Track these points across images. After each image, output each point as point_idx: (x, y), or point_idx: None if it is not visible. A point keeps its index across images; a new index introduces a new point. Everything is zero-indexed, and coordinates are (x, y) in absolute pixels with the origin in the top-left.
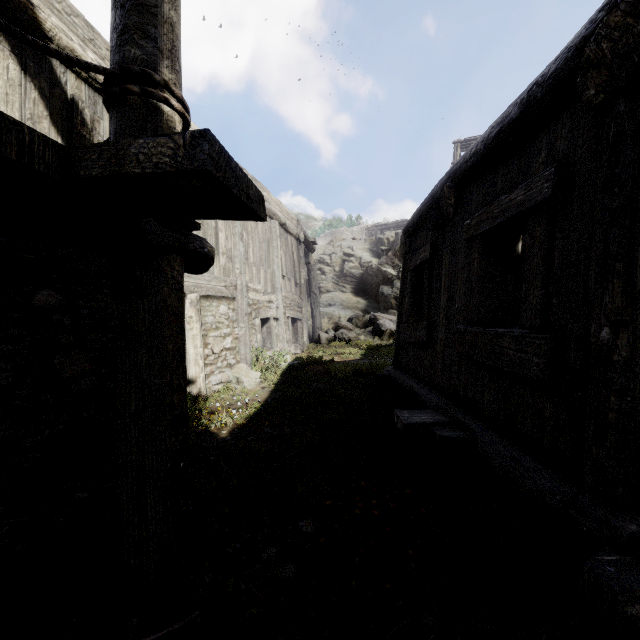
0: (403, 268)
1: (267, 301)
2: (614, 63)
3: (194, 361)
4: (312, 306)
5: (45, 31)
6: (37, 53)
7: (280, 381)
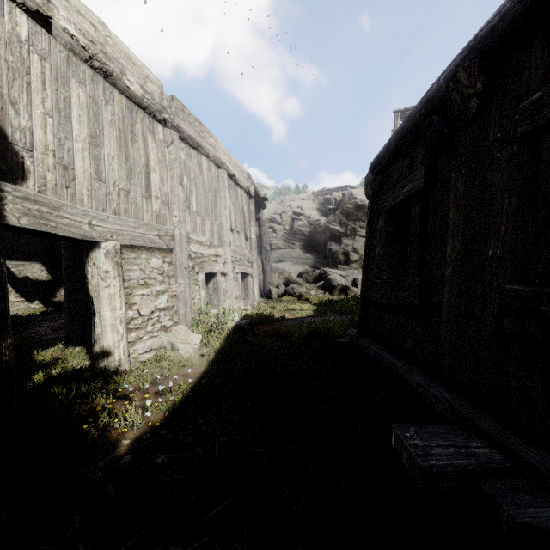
0: (370, 212)
1: (214, 255)
2: None
3: (111, 327)
4: (263, 261)
5: None
6: None
7: (223, 347)
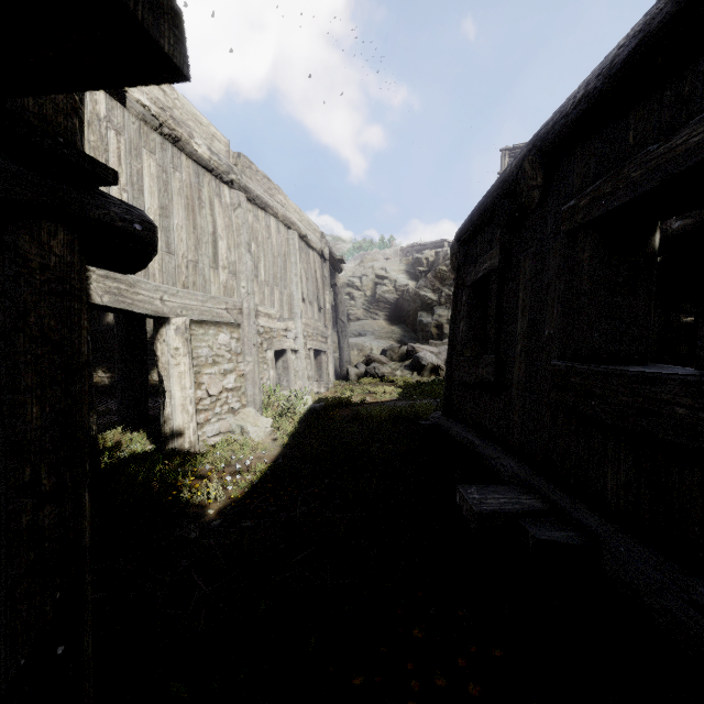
0: (455, 285)
1: (283, 329)
2: None
3: (181, 407)
4: (339, 336)
5: None
6: None
7: (297, 431)
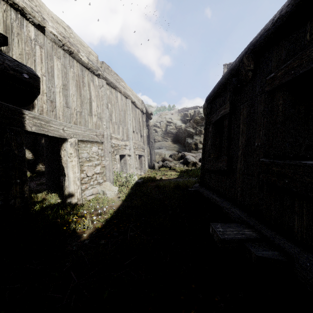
0: (206, 123)
1: (124, 145)
2: None
3: (73, 182)
4: (150, 148)
5: None
6: None
7: (129, 193)
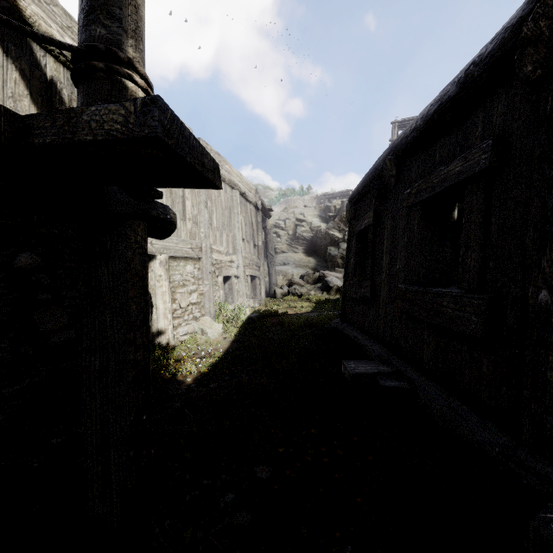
0: (349, 232)
1: (229, 261)
2: (552, 40)
3: (163, 315)
4: (269, 265)
5: (25, 18)
6: (18, 38)
7: (240, 332)
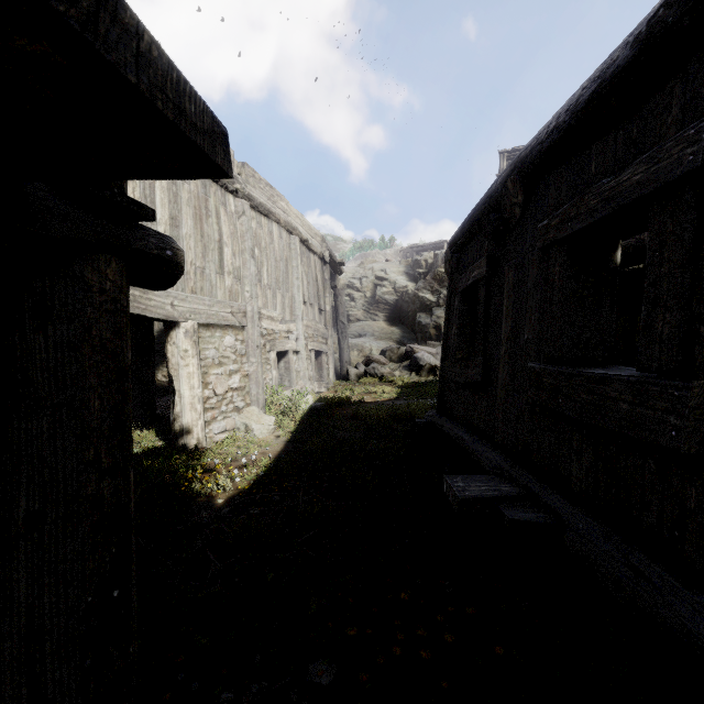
0: (449, 290)
1: (285, 331)
2: None
3: (190, 405)
4: (339, 337)
5: None
6: None
7: (298, 428)
